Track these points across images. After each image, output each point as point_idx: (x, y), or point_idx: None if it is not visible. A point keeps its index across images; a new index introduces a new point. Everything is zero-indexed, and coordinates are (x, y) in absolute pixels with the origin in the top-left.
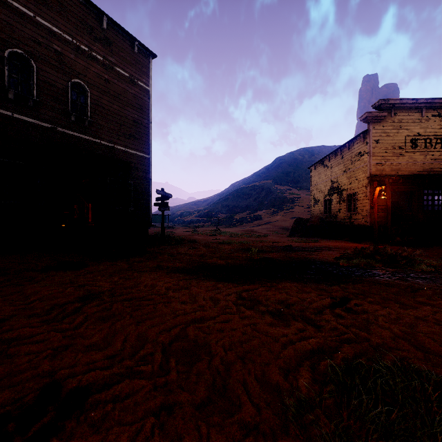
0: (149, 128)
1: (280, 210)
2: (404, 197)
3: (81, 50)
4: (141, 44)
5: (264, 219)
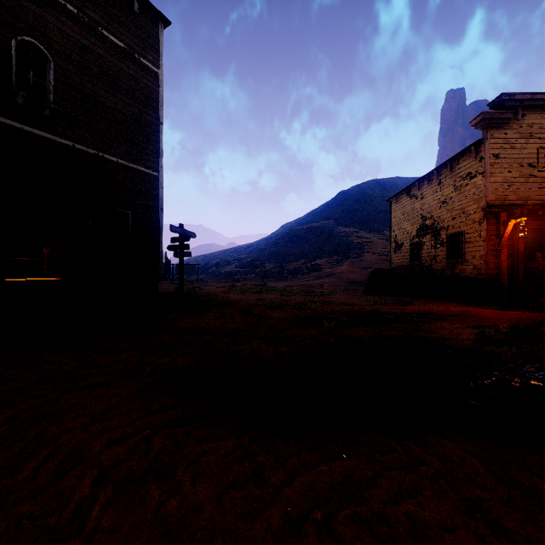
0: (159, 132)
1: (346, 258)
2: None
3: None
4: (145, 0)
5: (325, 270)
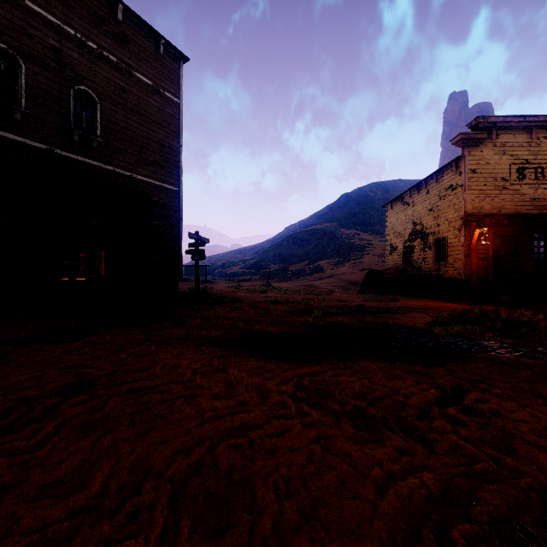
0: (179, 153)
1: (347, 260)
2: (505, 243)
3: (87, 47)
4: (169, 43)
5: (327, 271)
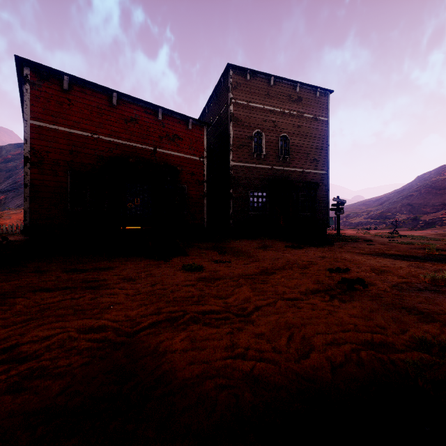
0: (327, 150)
1: None
2: None
3: (284, 113)
4: (322, 88)
5: None
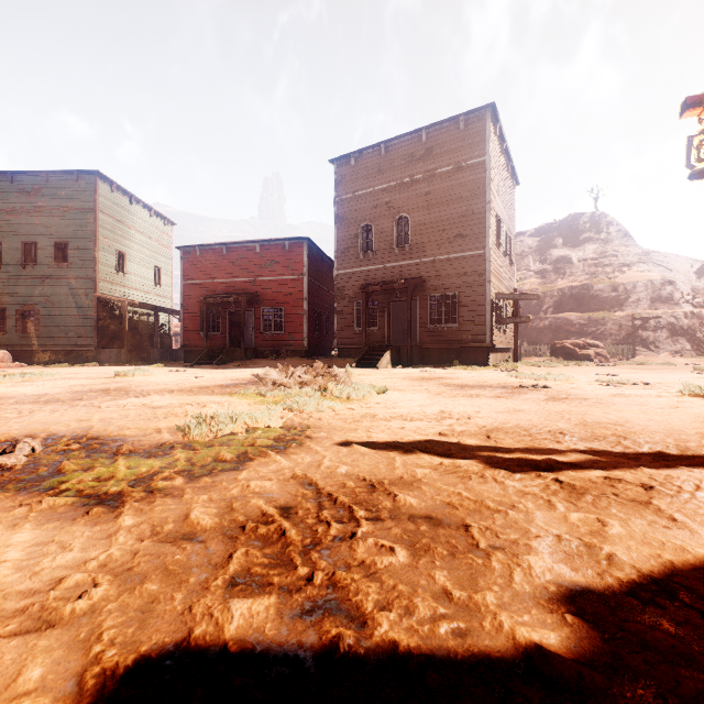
0: (486, 212)
1: None
2: None
3: (404, 184)
4: (467, 113)
5: None
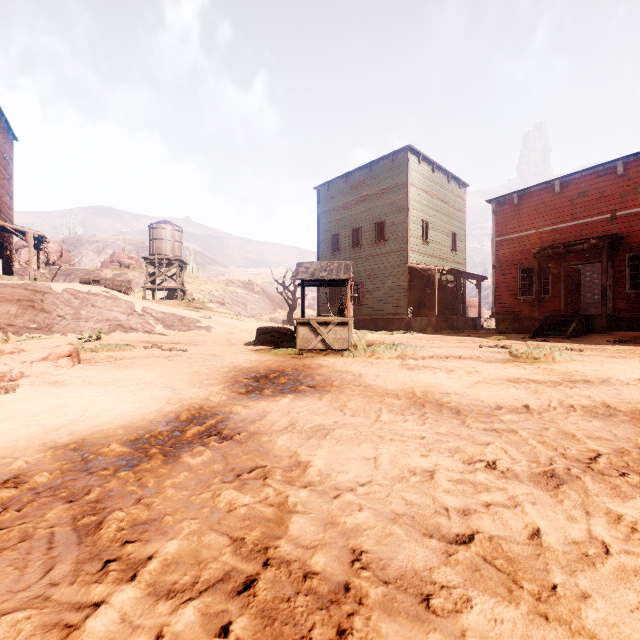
0: None
1: None
2: None
3: None
4: None
5: None
